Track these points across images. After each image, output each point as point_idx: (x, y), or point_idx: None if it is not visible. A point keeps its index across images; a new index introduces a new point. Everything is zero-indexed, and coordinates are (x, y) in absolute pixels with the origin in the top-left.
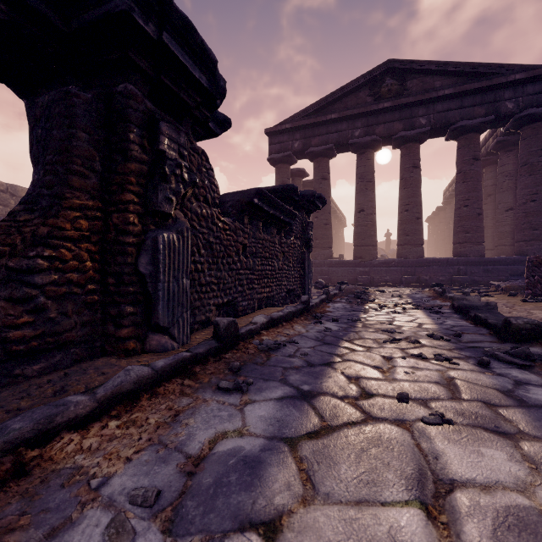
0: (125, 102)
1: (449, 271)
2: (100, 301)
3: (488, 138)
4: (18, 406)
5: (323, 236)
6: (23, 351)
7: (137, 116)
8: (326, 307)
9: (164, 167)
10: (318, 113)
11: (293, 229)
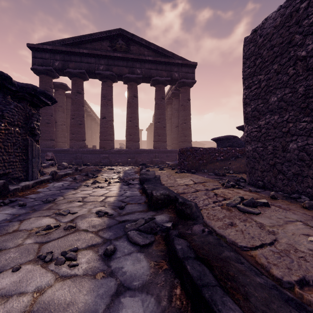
0: None
1: (151, 156)
2: None
3: (169, 90)
4: None
5: (78, 132)
6: None
7: None
8: (40, 188)
9: None
10: (75, 46)
11: (5, 116)
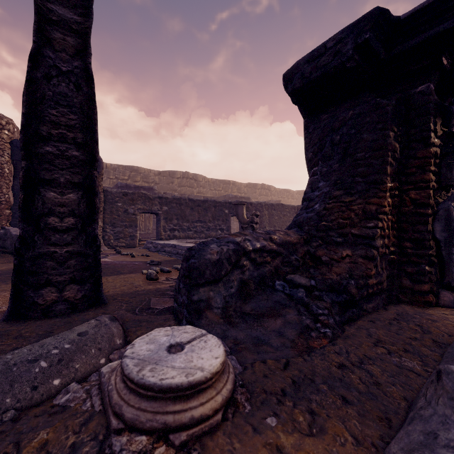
0: (425, 99)
1: None
2: (396, 260)
3: None
4: (410, 336)
5: None
6: (369, 293)
7: (432, 108)
8: None
9: (453, 146)
10: None
11: None
